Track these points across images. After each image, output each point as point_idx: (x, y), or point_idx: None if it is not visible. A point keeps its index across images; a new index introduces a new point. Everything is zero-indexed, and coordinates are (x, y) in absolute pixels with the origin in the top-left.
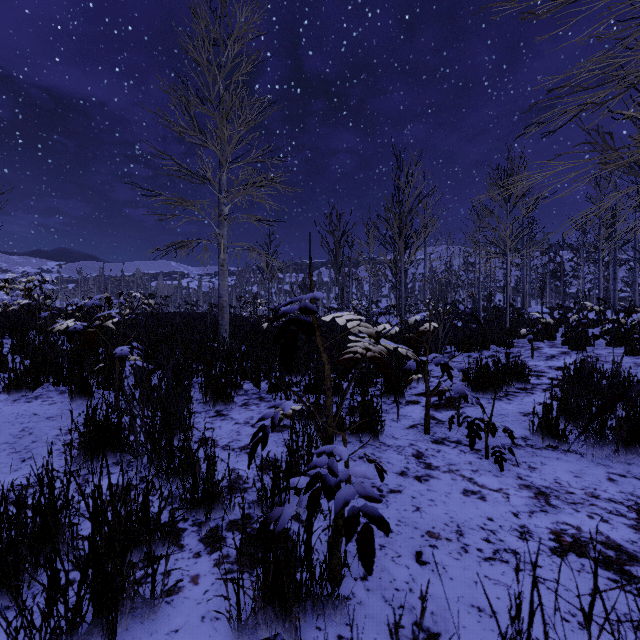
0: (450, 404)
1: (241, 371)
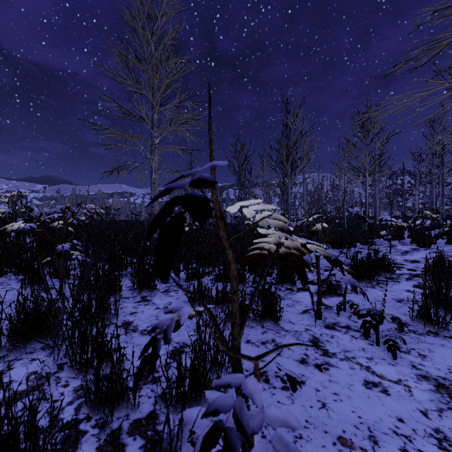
0: (333, 291)
1: None
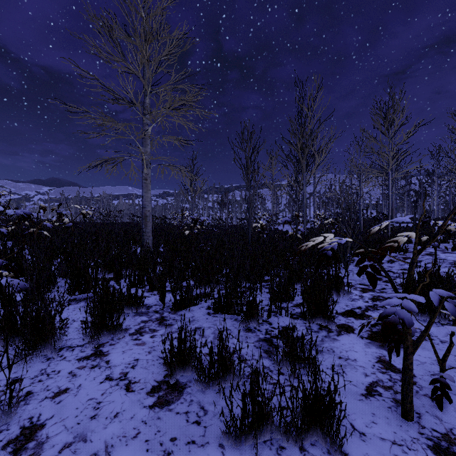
0: None
1: (150, 281)
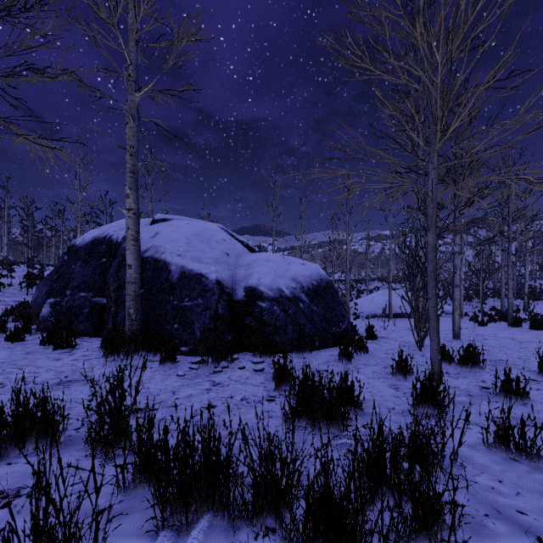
0: None
1: None
